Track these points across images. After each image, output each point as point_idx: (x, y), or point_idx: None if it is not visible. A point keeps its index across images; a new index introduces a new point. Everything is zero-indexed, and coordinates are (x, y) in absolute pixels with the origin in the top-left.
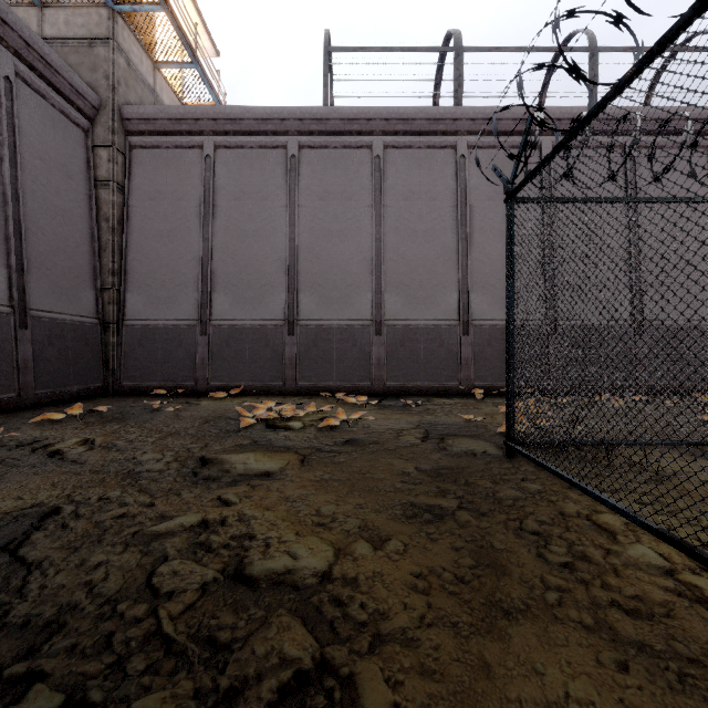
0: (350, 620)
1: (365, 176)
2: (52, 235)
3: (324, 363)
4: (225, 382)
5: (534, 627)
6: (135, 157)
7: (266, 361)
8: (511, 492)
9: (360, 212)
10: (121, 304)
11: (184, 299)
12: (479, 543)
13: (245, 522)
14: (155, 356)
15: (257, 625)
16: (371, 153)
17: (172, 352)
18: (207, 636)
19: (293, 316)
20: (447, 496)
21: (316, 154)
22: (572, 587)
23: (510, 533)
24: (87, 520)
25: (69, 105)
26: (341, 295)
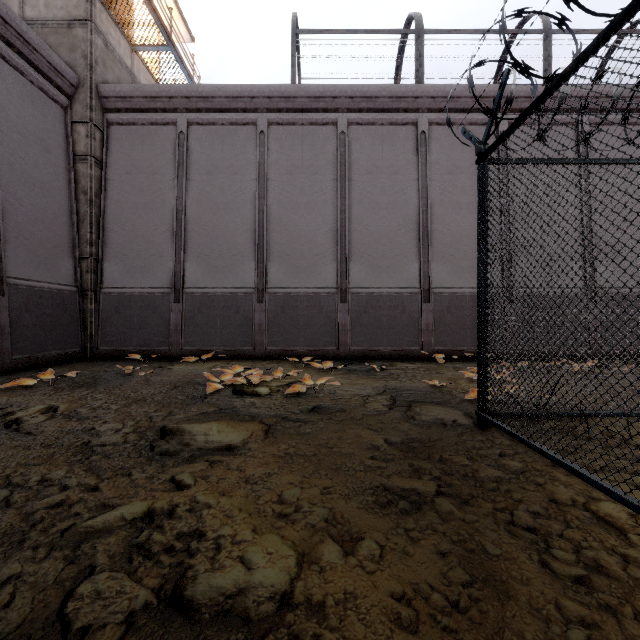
0: None
1: (331, 151)
2: (30, 206)
3: (292, 329)
4: (197, 347)
5: None
6: (112, 133)
7: (236, 327)
8: (492, 473)
9: (325, 186)
10: (98, 273)
11: (158, 268)
12: (469, 546)
13: (196, 513)
14: (131, 322)
15: None
16: (336, 129)
17: (147, 318)
18: None
19: (262, 285)
20: (423, 477)
21: (284, 130)
22: (599, 621)
23: (502, 530)
24: (17, 511)
25: (47, 82)
26: (308, 265)
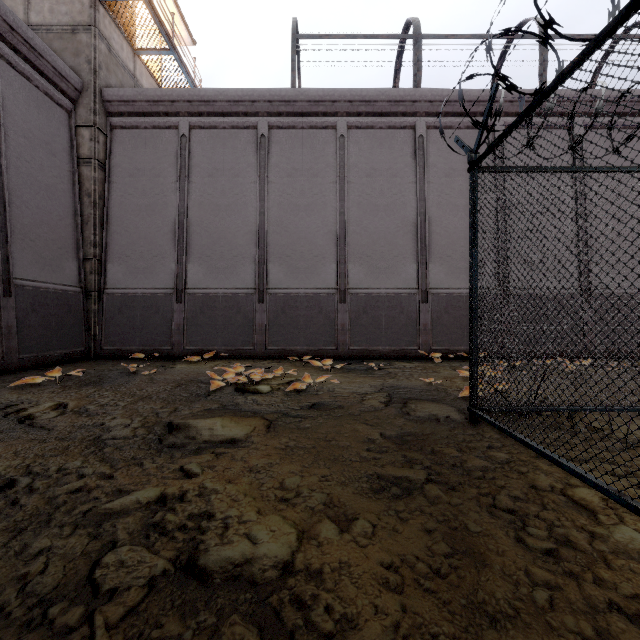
0: (313, 630)
1: (330, 154)
2: (36, 208)
3: (292, 329)
4: (199, 346)
5: None
6: (115, 137)
7: (237, 327)
8: (479, 463)
9: (325, 188)
10: (102, 274)
11: (161, 269)
12: (453, 525)
13: (204, 498)
14: (134, 322)
15: (205, 638)
16: (335, 133)
17: (149, 318)
18: None
19: (263, 285)
20: (414, 466)
21: (285, 134)
22: (562, 584)
23: (484, 512)
24: (40, 495)
25: (52, 87)
26: (307, 266)
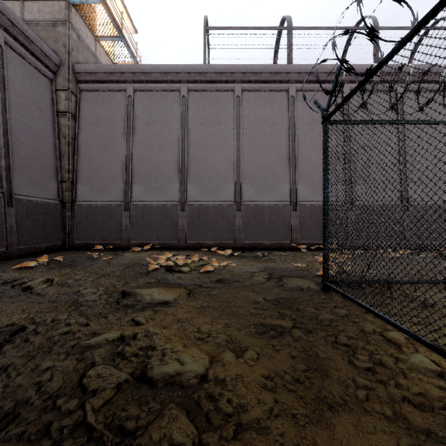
0: (220, 412)
1: (230, 109)
2: (29, 146)
3: (204, 229)
4: (140, 241)
5: (351, 418)
6: (83, 97)
7: (166, 227)
8: (328, 316)
9: (226, 132)
10: (73, 191)
11: (114, 188)
12: (308, 353)
13: (149, 337)
14: (95, 224)
15: (154, 416)
16: (233, 94)
17: (106, 222)
18: (118, 425)
19: (184, 199)
20: (285, 318)
21: (199, 95)
22: (375, 387)
23: (329, 345)
24: (43, 336)
25: (40, 63)
26: (214, 185)
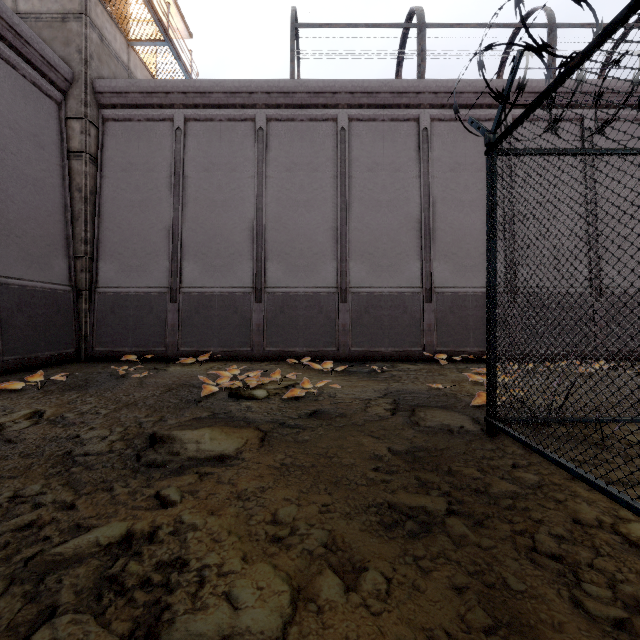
0: None
1: (331, 148)
2: (22, 203)
3: (291, 329)
4: (194, 347)
5: None
6: (108, 130)
7: (234, 327)
8: (507, 487)
9: (325, 183)
10: (93, 272)
11: (155, 267)
12: (488, 580)
13: (179, 537)
14: (126, 323)
15: None
16: (336, 125)
17: (143, 318)
18: None
19: (261, 284)
20: (431, 493)
21: (283, 126)
22: None
23: (524, 559)
24: None
25: (40, 77)
26: (307, 264)
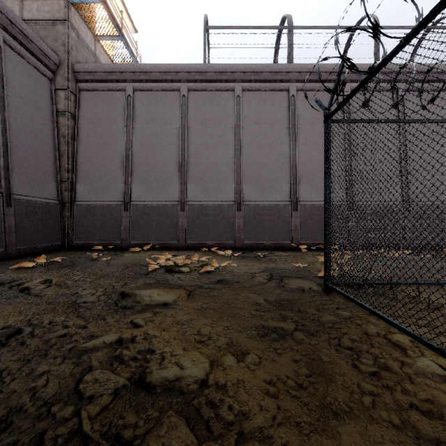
0: (221, 420)
1: (230, 109)
2: (28, 146)
3: (204, 229)
4: (140, 241)
5: (357, 427)
6: (82, 96)
7: (166, 227)
8: (330, 318)
9: (227, 132)
10: (73, 191)
11: (113, 187)
12: (311, 357)
13: (148, 340)
14: (95, 224)
15: (152, 424)
16: (234, 94)
17: (106, 222)
18: (115, 434)
19: (184, 199)
20: (287, 320)
21: (199, 94)
22: (381, 393)
23: (332, 349)
24: (39, 339)
25: (39, 63)
26: (214, 185)
